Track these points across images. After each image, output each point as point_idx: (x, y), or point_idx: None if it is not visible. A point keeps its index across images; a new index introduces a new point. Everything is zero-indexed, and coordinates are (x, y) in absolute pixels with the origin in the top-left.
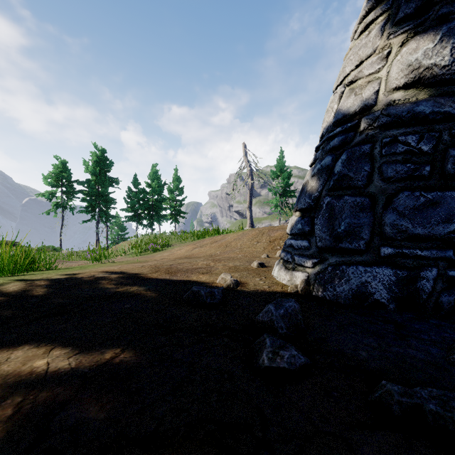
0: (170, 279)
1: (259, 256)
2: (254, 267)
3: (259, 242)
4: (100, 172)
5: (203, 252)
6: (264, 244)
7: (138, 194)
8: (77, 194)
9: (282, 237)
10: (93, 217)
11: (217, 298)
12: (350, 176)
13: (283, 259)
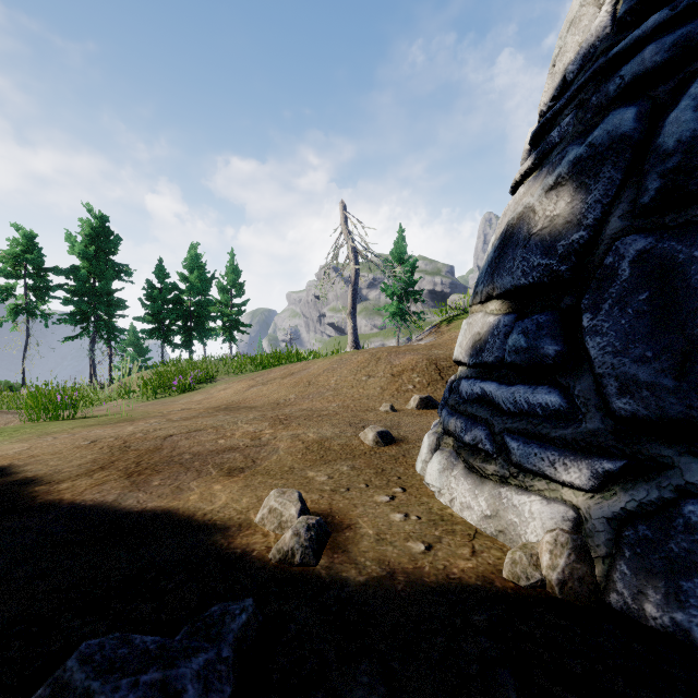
0: (112, 508)
1: (373, 407)
2: (368, 444)
3: (371, 377)
4: (98, 254)
5: (265, 394)
6: (381, 381)
7: (164, 293)
8: (53, 291)
9: (416, 367)
10: (84, 332)
11: None
12: None
13: (455, 436)
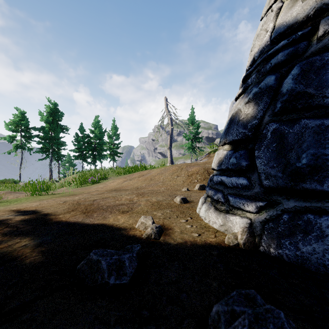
0: (82, 223)
1: (179, 189)
2: (177, 203)
3: (178, 176)
4: (53, 121)
5: (131, 184)
6: (183, 178)
7: (83, 138)
8: (33, 138)
9: (198, 172)
10: (47, 156)
11: (128, 274)
12: (310, 93)
13: (211, 197)
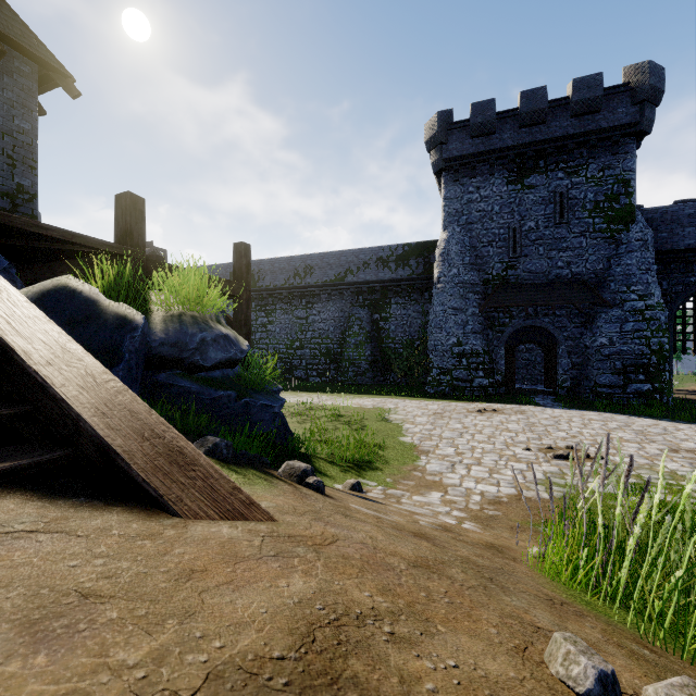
0: None
1: None
2: None
3: None
4: None
5: None
6: None
7: None
8: None
9: None
10: None
11: None
12: None
13: None
